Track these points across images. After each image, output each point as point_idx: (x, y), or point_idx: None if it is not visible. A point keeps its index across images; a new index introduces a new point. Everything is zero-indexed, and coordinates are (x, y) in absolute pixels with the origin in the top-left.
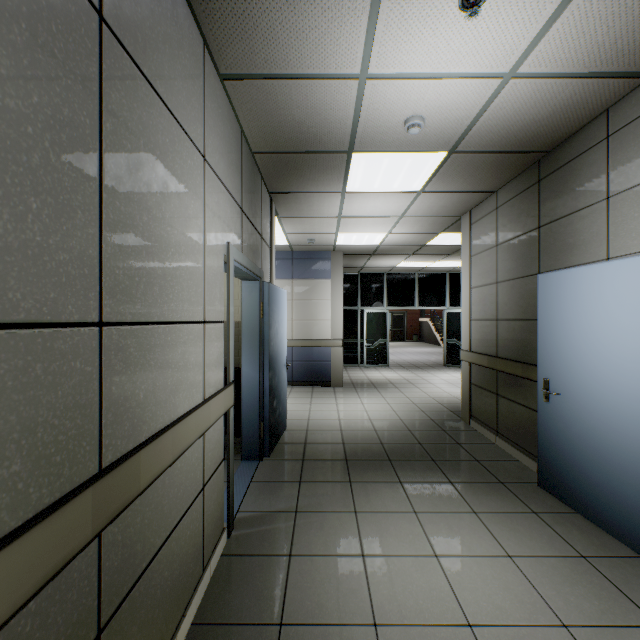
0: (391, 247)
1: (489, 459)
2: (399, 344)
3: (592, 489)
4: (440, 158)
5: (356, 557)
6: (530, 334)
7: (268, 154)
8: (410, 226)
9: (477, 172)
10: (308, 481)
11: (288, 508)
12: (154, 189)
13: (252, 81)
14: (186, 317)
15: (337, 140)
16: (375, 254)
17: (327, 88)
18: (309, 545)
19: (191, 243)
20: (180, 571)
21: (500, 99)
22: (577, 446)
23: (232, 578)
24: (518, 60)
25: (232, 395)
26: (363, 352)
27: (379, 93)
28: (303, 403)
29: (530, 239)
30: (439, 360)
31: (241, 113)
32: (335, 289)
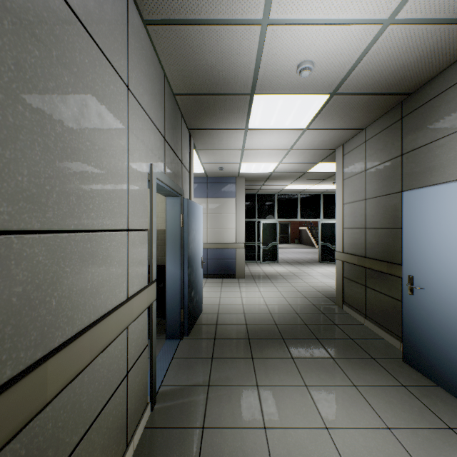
0: (281, 174)
1: (361, 338)
2: (285, 246)
3: (453, 368)
4: (324, 99)
5: (259, 429)
6: (394, 239)
7: (186, 95)
8: (296, 157)
9: (352, 112)
10: (218, 357)
11: (202, 382)
12: (70, 103)
13: (171, 26)
14: (108, 226)
15: (242, 83)
16: (269, 179)
17: (234, 33)
18: (219, 417)
19: (114, 160)
20: (101, 456)
21: (378, 45)
22: (439, 332)
23: (152, 451)
24: (398, 6)
25: (155, 291)
26: (259, 252)
27: (278, 39)
28: (215, 291)
29: (394, 164)
30: (315, 258)
31: (163, 58)
32: (239, 205)
